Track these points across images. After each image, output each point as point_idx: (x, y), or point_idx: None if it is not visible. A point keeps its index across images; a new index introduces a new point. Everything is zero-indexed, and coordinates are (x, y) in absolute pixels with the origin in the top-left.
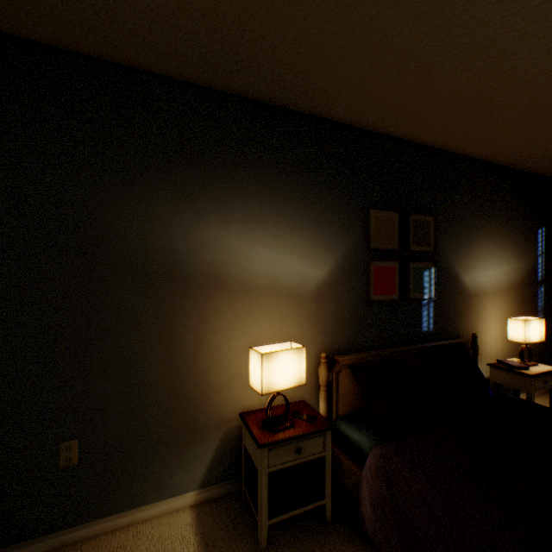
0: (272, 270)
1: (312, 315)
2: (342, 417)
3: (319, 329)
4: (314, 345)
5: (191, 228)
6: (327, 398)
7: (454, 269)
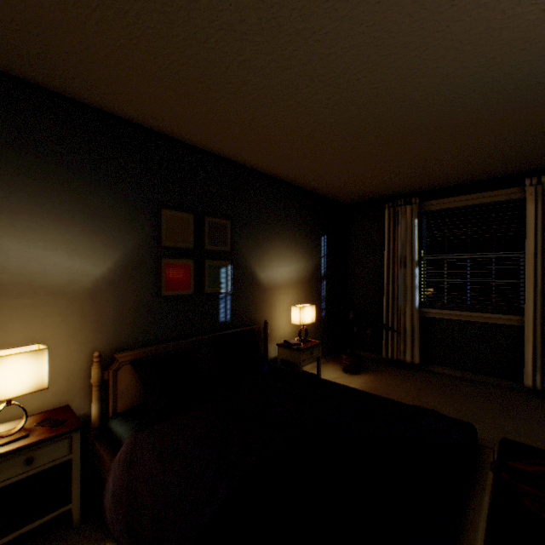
0: (26, 266)
1: (88, 313)
2: (118, 413)
3: (97, 327)
4: (90, 345)
5: None
6: (101, 398)
7: (252, 267)
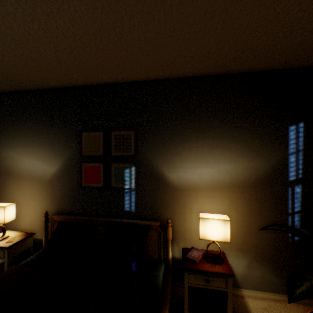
0: (30, 168)
1: (49, 191)
2: None
3: (53, 198)
4: (50, 206)
5: (0, 151)
6: (46, 235)
7: (158, 168)
